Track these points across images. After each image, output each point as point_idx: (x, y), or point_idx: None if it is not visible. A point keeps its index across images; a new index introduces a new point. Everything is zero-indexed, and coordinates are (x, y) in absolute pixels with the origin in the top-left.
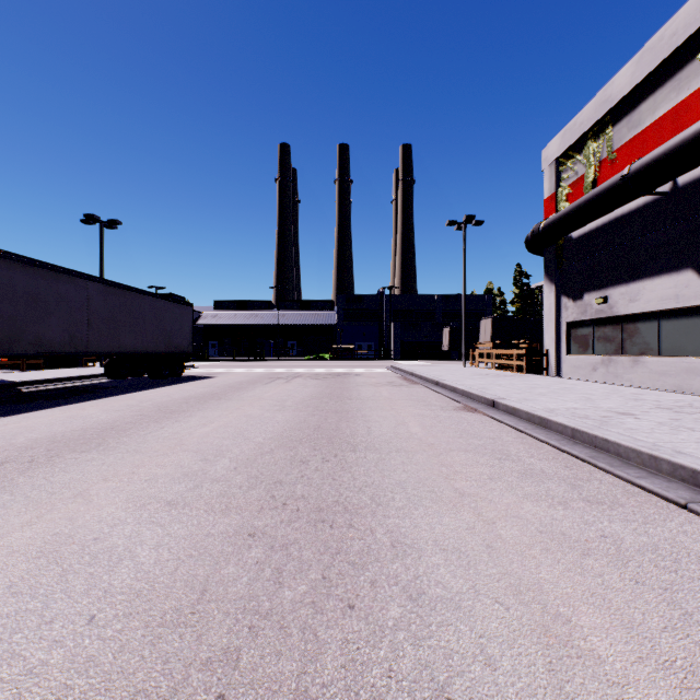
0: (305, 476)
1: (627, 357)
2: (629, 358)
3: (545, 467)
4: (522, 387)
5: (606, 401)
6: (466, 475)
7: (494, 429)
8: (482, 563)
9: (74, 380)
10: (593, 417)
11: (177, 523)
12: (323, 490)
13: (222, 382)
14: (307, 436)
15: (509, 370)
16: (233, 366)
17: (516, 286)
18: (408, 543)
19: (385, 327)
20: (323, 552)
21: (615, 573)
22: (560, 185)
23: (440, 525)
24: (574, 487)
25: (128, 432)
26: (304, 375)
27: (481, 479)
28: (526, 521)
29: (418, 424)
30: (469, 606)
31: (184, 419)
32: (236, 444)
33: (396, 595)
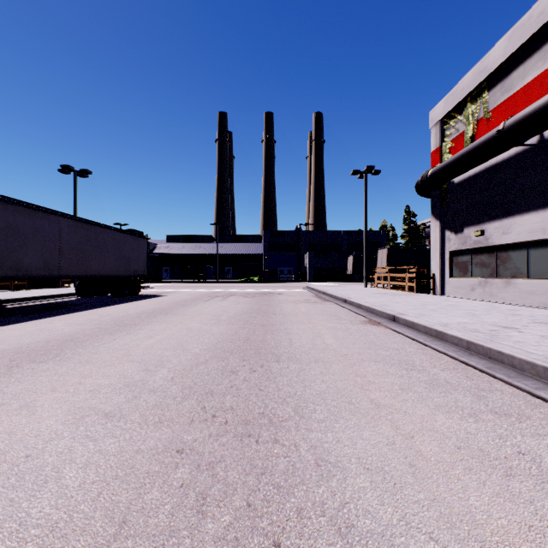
0: (234, 386)
1: (500, 279)
2: (502, 280)
3: (448, 377)
4: (415, 304)
5: (489, 317)
6: (379, 385)
7: (397, 340)
8: (408, 486)
9: (51, 298)
10: (482, 330)
11: (110, 437)
12: (250, 401)
13: (170, 299)
14: (238, 348)
15: (402, 290)
16: (181, 287)
17: (405, 223)
18: (332, 461)
19: (302, 256)
20: (248, 473)
21: (545, 499)
22: (444, 140)
23: (361, 440)
24: (479, 398)
25: (84, 343)
26: (237, 294)
27: (393, 390)
28: (443, 435)
29: (332, 336)
30: (403, 544)
31: (134, 332)
32: (176, 355)
33: (324, 529)
